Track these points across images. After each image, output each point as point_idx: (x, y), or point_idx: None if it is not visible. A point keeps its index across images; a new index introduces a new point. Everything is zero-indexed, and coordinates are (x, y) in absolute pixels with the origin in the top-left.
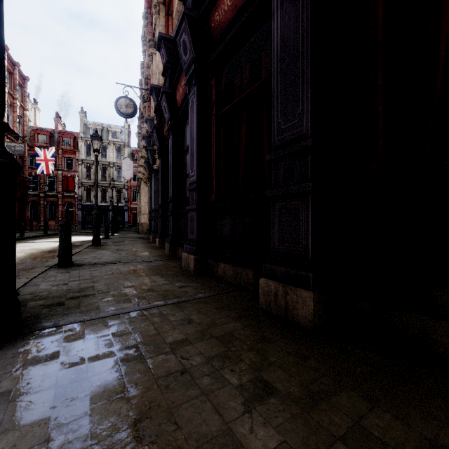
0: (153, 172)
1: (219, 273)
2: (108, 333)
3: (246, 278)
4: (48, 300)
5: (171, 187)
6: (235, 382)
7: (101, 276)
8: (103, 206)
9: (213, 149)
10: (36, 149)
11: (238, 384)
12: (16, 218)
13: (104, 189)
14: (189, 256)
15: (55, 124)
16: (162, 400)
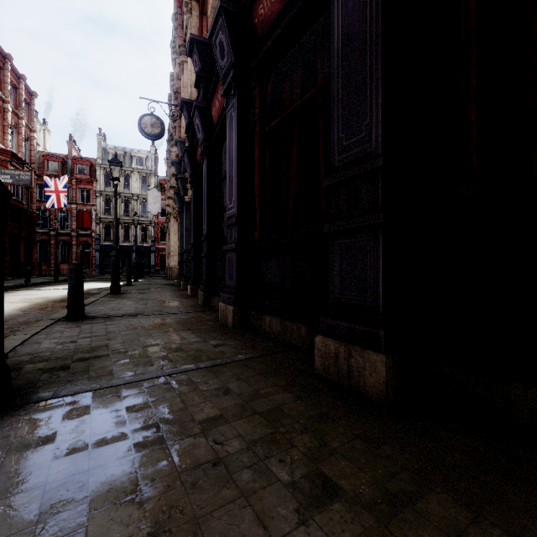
0: (184, 205)
1: (264, 328)
2: (121, 407)
3: (298, 335)
4: (50, 363)
5: (205, 223)
6: (285, 478)
7: (118, 332)
8: (125, 247)
9: (257, 174)
10: (46, 178)
11: (289, 480)
12: (21, 261)
13: (126, 226)
14: (226, 307)
15: (69, 149)
16: (186, 504)
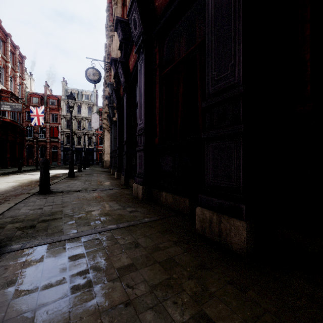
0: (113, 123)
1: (162, 200)
2: (65, 257)
3: (184, 205)
4: (23, 223)
5: (125, 133)
6: (178, 319)
7: (69, 202)
8: (78, 148)
9: (157, 102)
10: (31, 107)
11: (181, 321)
12: (17, 157)
13: (79, 136)
14: (138, 186)
15: (45, 90)
16: None
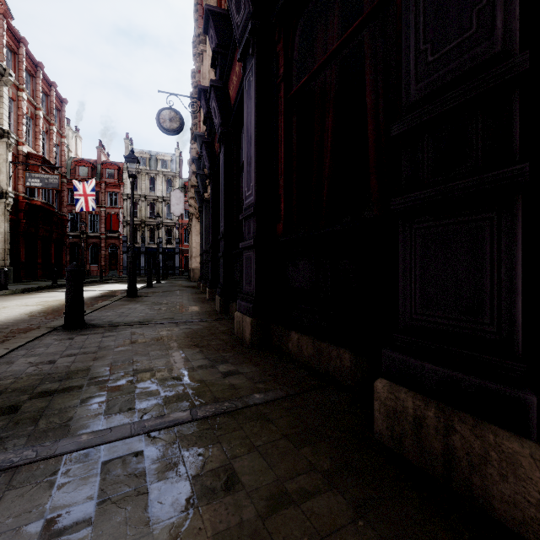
0: (203, 203)
1: (291, 348)
2: (40, 518)
3: (338, 364)
4: None
5: (223, 218)
6: None
7: (111, 348)
8: (151, 248)
9: (281, 151)
10: (75, 182)
11: None
12: (52, 263)
13: (152, 228)
14: (243, 318)
15: (98, 154)
16: None
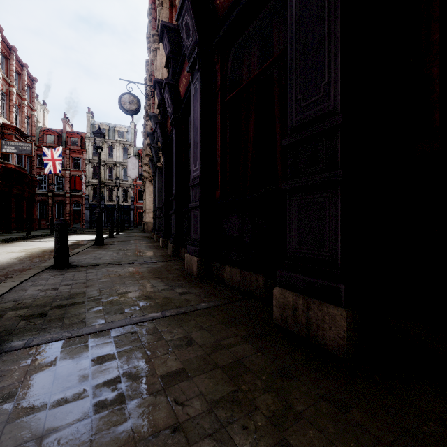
0: (157, 169)
1: (225, 277)
2: (87, 358)
3: (256, 285)
4: (30, 309)
5: (174, 184)
6: None
7: (96, 280)
8: (110, 205)
9: (218, 140)
10: (44, 148)
11: None
12: (24, 217)
13: (110, 188)
14: (191, 258)
15: (63, 125)
16: None
